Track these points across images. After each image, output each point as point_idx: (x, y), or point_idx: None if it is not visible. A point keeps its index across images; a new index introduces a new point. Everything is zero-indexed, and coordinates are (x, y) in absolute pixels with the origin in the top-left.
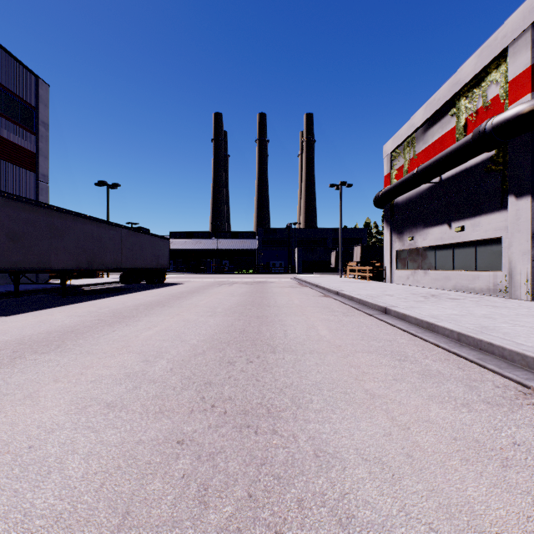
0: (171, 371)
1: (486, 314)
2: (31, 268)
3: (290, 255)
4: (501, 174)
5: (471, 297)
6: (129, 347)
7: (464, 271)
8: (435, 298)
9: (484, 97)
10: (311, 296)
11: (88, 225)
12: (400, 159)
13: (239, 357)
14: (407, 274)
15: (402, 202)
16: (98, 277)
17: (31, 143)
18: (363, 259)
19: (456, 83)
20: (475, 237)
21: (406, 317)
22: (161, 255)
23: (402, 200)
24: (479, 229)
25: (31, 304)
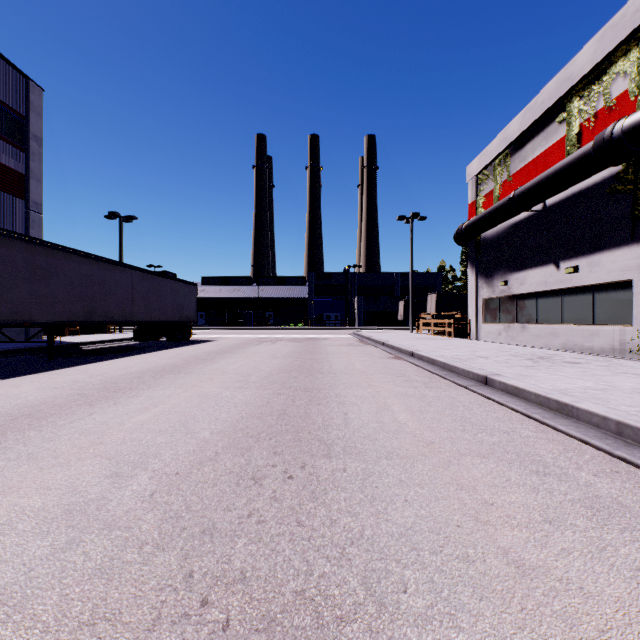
0: (150, 500)
1: (637, 387)
2: (2, 321)
3: (348, 306)
4: (631, 196)
5: (595, 360)
6: (101, 445)
7: (577, 325)
8: (546, 361)
9: (606, 94)
10: (377, 358)
11: (86, 265)
12: (488, 183)
13: (272, 466)
14: (498, 328)
15: (492, 237)
16: (109, 332)
17: (19, 161)
18: (439, 310)
19: (567, 78)
20: (593, 280)
21: (521, 392)
22: (186, 305)
23: (492, 235)
24: (599, 270)
25: None
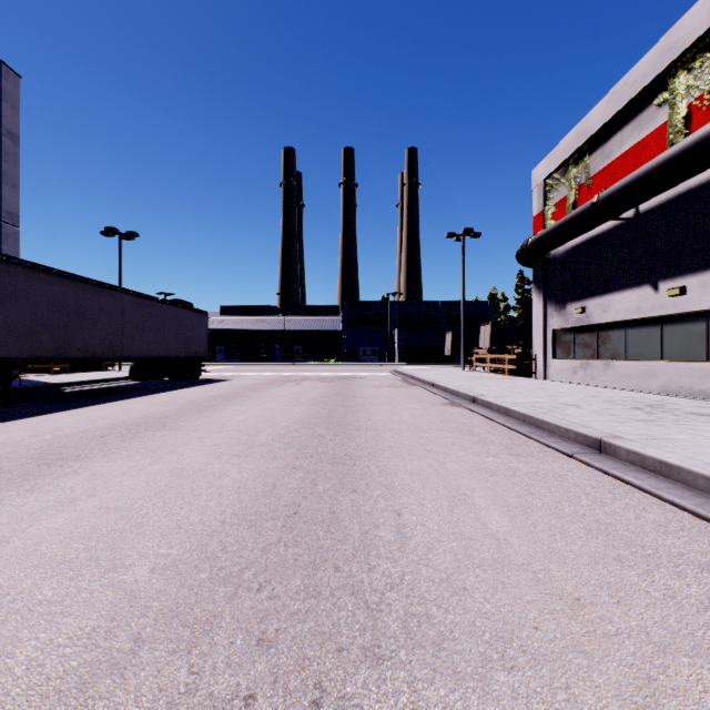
0: None
1: None
2: None
3: (387, 339)
4: None
5: None
6: None
7: (684, 362)
8: (663, 412)
9: None
10: (429, 405)
11: (58, 286)
12: (560, 189)
13: (244, 704)
14: (573, 366)
15: (564, 254)
16: (106, 370)
17: None
18: (494, 343)
19: (671, 47)
20: (708, 304)
21: (673, 470)
22: (194, 337)
23: (564, 252)
24: None
25: None
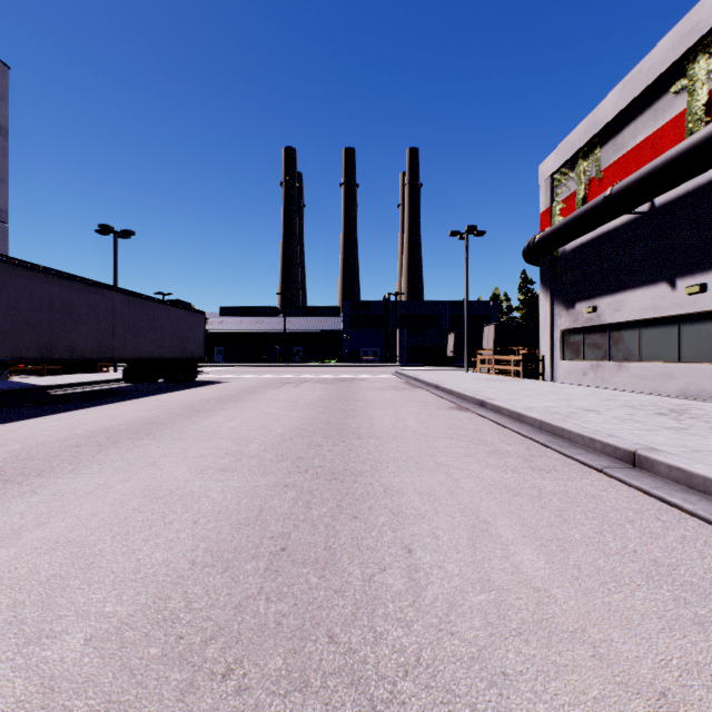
0: None
1: None
2: None
3: (389, 340)
4: None
5: None
6: None
7: (705, 364)
8: (692, 419)
9: None
10: (435, 409)
11: (41, 283)
12: (568, 184)
13: None
14: (583, 367)
15: (573, 251)
16: (100, 371)
17: None
18: (498, 344)
19: (690, 30)
20: None
21: None
22: (190, 338)
23: (573, 249)
24: None
25: None
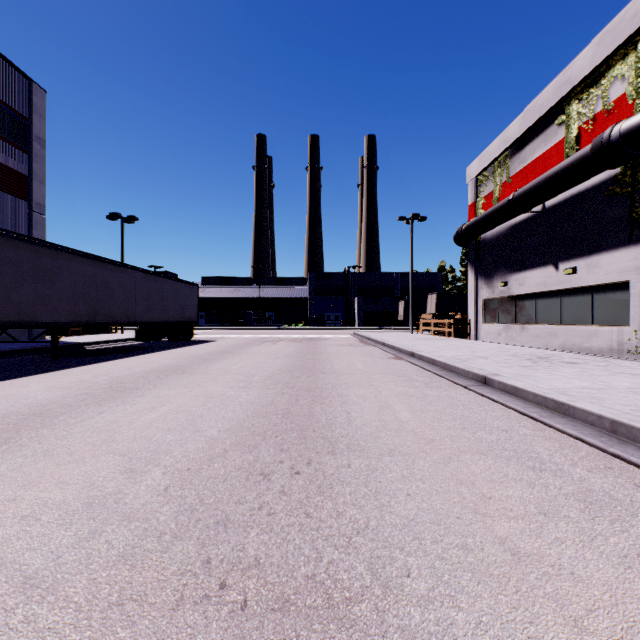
0: (164, 494)
1: (632, 387)
2: (8, 321)
3: (349, 306)
4: (628, 198)
5: (593, 360)
6: (113, 443)
7: (576, 326)
8: (545, 361)
9: (605, 98)
10: (378, 358)
11: (90, 266)
12: (488, 184)
13: (279, 463)
14: (498, 329)
15: (491, 238)
16: (111, 333)
17: (22, 163)
18: (439, 310)
19: (566, 81)
20: (591, 281)
21: (519, 391)
22: (187, 305)
23: (491, 236)
24: (597, 271)
25: (6, 370)
